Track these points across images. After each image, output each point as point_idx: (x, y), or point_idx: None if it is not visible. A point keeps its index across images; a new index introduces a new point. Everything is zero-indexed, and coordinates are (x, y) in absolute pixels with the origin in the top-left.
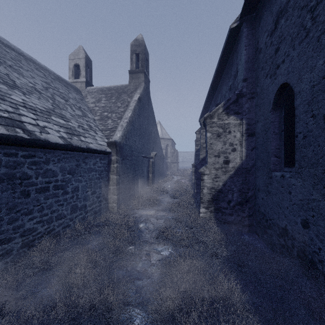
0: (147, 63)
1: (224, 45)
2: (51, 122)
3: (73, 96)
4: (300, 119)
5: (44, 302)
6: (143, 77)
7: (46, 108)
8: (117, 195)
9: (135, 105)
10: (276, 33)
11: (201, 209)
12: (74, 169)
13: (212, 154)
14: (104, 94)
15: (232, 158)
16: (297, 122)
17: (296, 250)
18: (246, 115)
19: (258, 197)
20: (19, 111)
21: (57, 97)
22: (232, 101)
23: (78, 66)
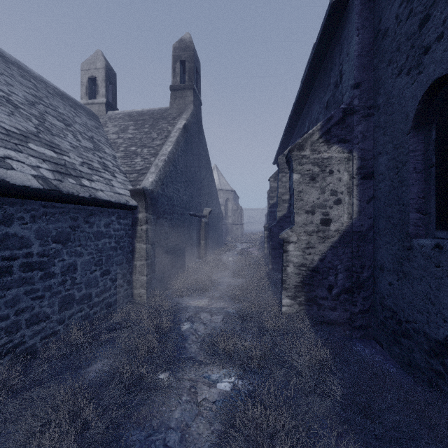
0: (198, 76)
1: (319, 34)
2: (25, 152)
3: (83, 121)
4: None
5: None
6: (192, 96)
7: (22, 130)
8: (146, 276)
9: (178, 136)
10: None
11: (284, 300)
12: (67, 234)
13: (301, 208)
14: (133, 121)
15: (335, 216)
16: None
17: None
18: (359, 144)
19: (381, 280)
20: None
21: (51, 118)
22: (336, 121)
23: (95, 81)
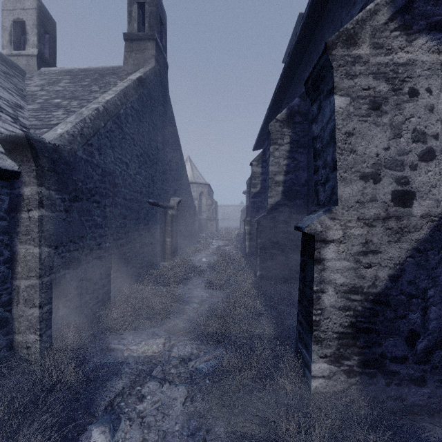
0: (162, 29)
1: None
2: None
3: None
4: None
5: None
6: (154, 49)
7: None
8: (40, 307)
9: (127, 87)
10: None
11: (316, 364)
12: None
13: (352, 169)
14: (71, 75)
15: (422, 184)
16: None
17: None
18: None
19: None
20: None
21: None
22: None
23: (24, 27)
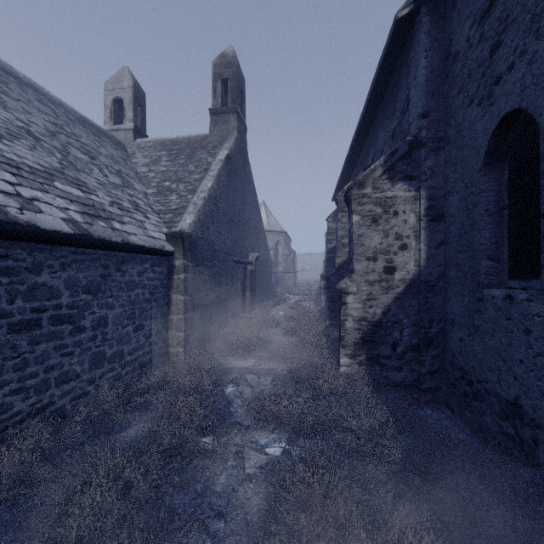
0: (242, 97)
1: (383, 54)
2: (51, 192)
3: (109, 152)
4: None
5: None
6: (236, 121)
7: (46, 167)
8: (184, 332)
9: (220, 169)
10: (493, 14)
11: (342, 359)
12: (97, 283)
13: (361, 254)
14: (166, 151)
15: (400, 263)
16: None
17: None
18: (427, 181)
19: (452, 336)
20: None
21: (74, 151)
22: (401, 155)
23: (121, 103)
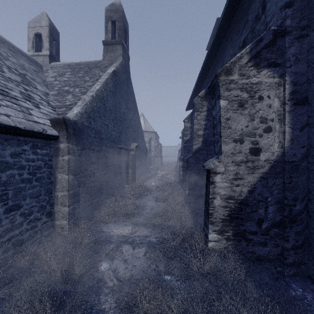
0: (126, 35)
1: None
2: None
3: (20, 63)
4: None
5: None
6: (121, 50)
7: None
8: (68, 207)
9: (107, 78)
10: None
11: (211, 234)
12: None
13: (229, 136)
14: (71, 69)
15: (265, 144)
16: None
17: None
18: (291, 67)
19: None
20: None
21: None
22: (266, 43)
23: (40, 37)
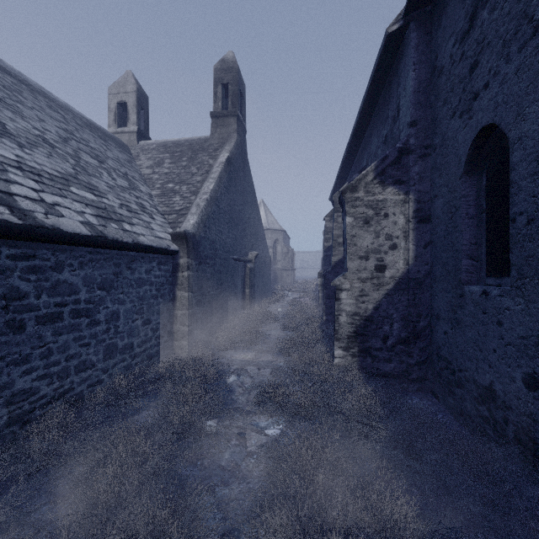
0: (242, 100)
1: (376, 64)
2: (69, 197)
3: (115, 156)
4: (521, 189)
5: (38, 538)
6: (236, 124)
7: (62, 173)
8: (188, 326)
9: (221, 171)
10: (472, 36)
11: (336, 351)
12: (110, 280)
13: (354, 253)
14: (169, 153)
15: (390, 262)
16: (515, 194)
17: (513, 428)
18: (415, 185)
19: (437, 330)
20: (6, 175)
21: (85, 156)
22: (391, 161)
23: (125, 106)
